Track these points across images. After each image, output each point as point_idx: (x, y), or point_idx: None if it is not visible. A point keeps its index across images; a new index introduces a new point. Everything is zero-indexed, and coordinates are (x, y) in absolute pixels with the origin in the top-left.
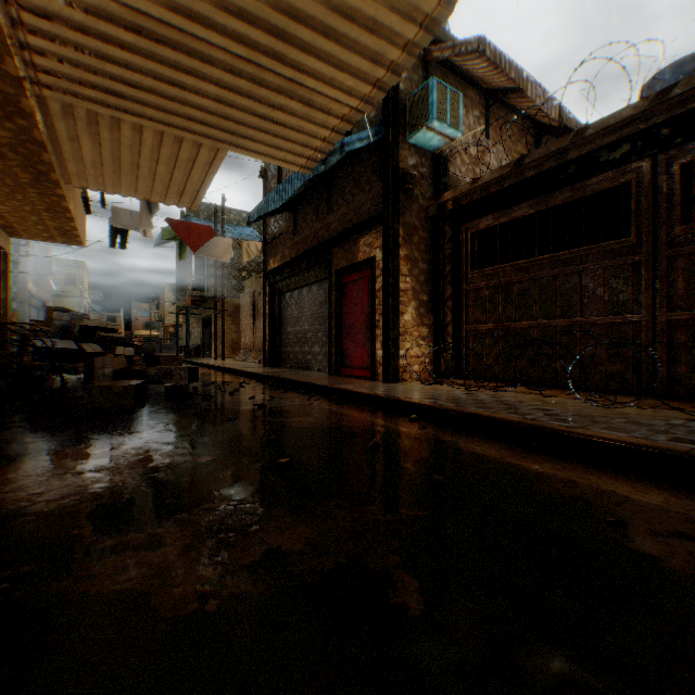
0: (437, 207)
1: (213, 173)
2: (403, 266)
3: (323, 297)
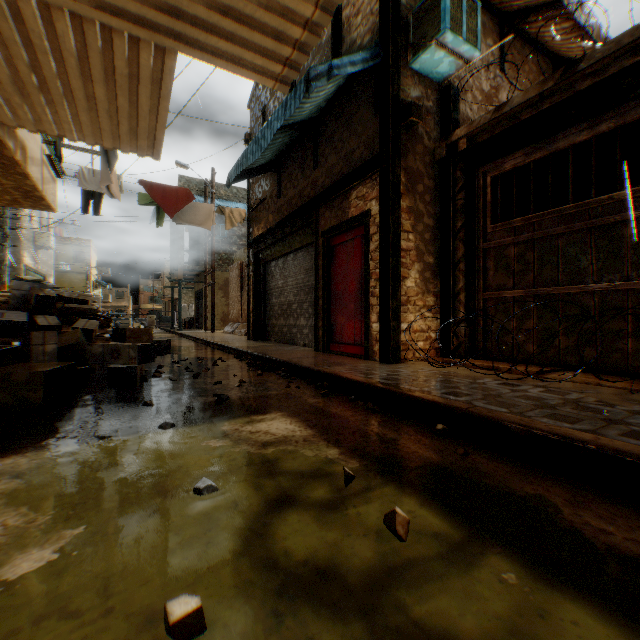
0: (446, 149)
1: (166, 98)
2: (405, 220)
3: (309, 263)
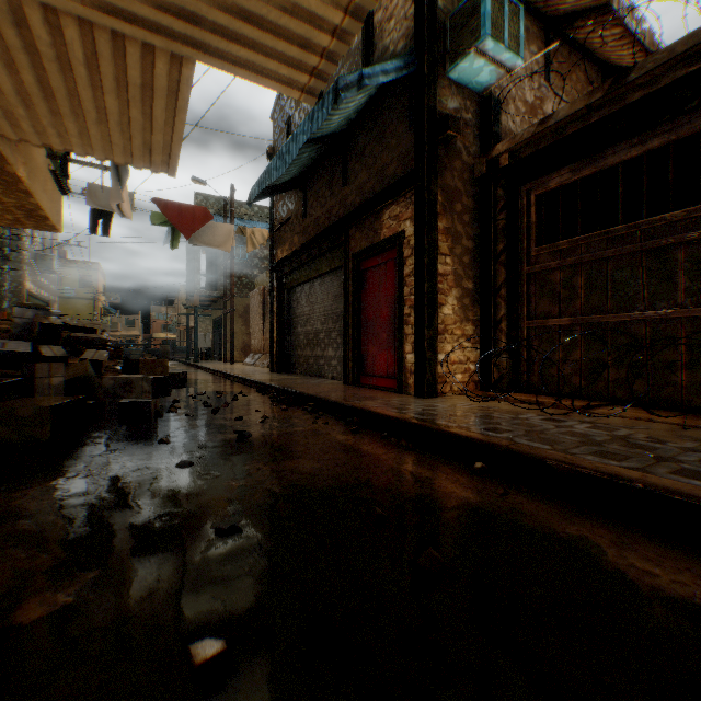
0: (486, 165)
1: (183, 110)
2: (442, 242)
3: (337, 289)
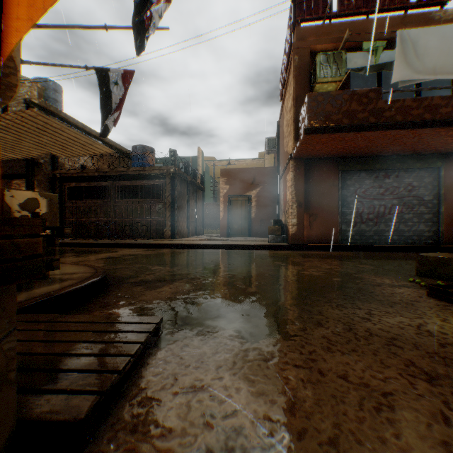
0: (54, 175)
1: None
2: None
3: None
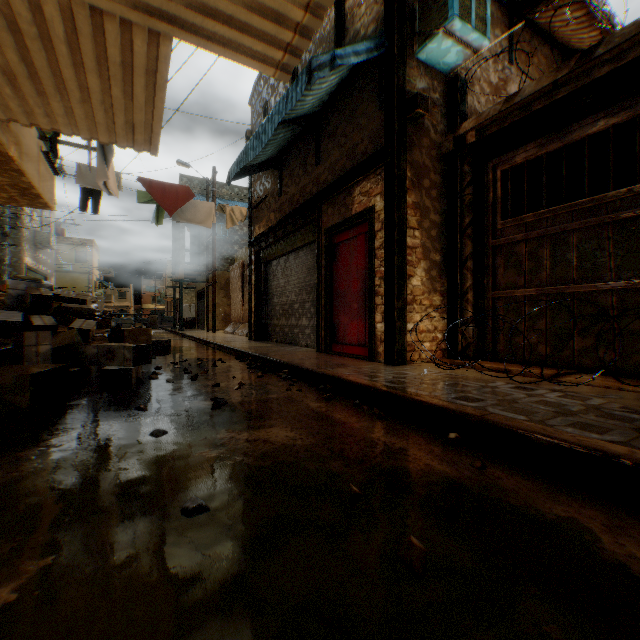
0: (453, 142)
1: (162, 88)
2: (410, 216)
3: (311, 262)
